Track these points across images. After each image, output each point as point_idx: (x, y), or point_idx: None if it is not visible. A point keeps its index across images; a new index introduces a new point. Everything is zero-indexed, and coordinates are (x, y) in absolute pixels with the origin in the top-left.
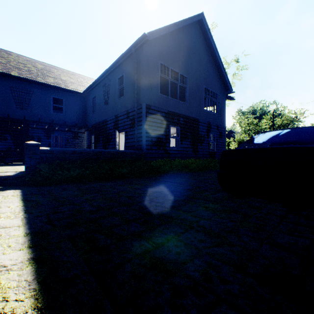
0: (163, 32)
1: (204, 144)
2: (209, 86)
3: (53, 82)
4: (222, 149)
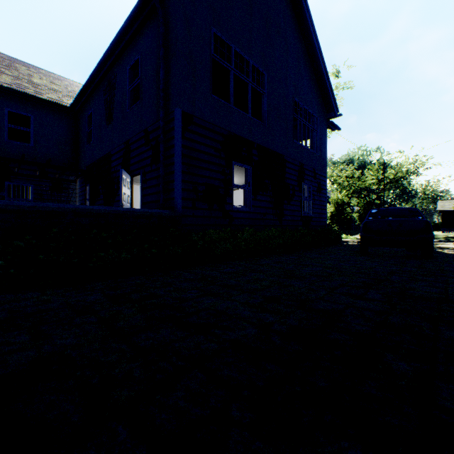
0: None
1: (294, 203)
2: (301, 98)
3: (9, 82)
4: (322, 212)
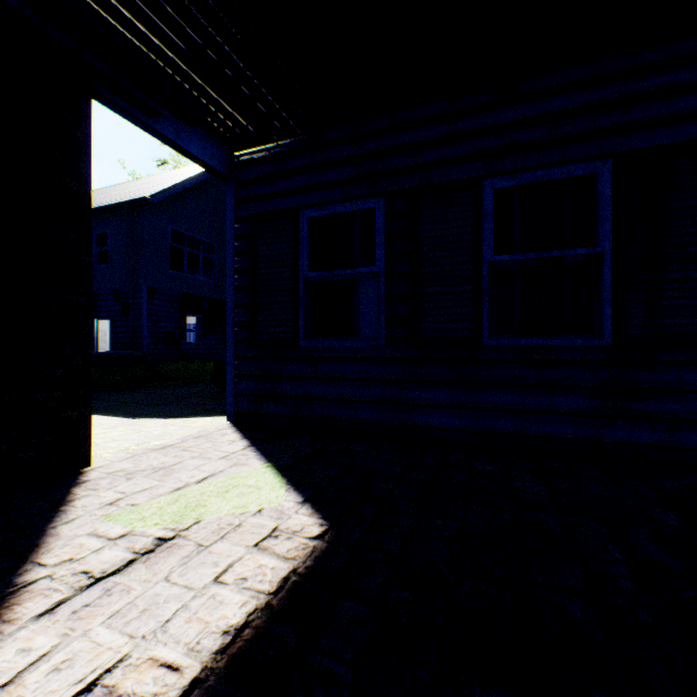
0: (176, 190)
1: None
2: None
3: None
4: None
